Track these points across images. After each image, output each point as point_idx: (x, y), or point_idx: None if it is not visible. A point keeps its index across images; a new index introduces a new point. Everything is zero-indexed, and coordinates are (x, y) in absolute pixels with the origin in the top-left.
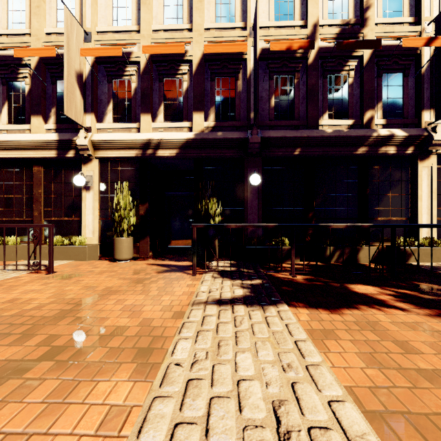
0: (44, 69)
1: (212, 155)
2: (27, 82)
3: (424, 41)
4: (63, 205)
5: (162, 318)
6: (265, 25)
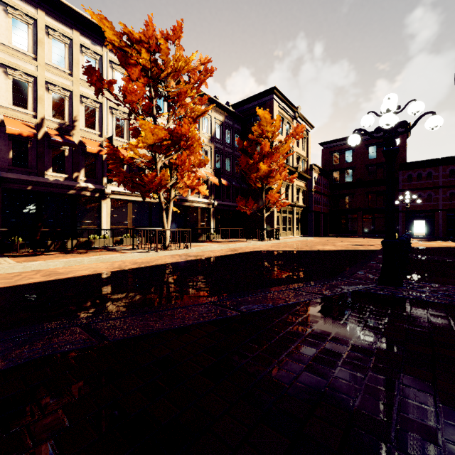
0: None
1: None
2: None
3: (97, 151)
4: None
5: None
6: (5, 106)
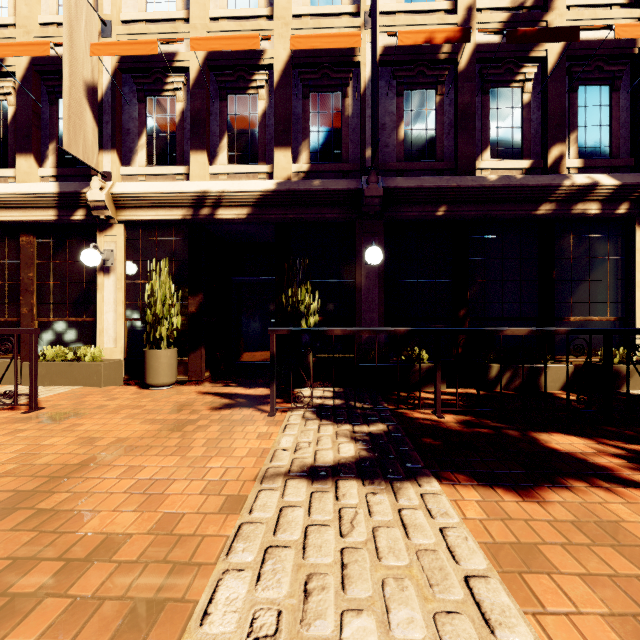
0: (37, 80)
1: (305, 217)
2: (11, 101)
3: None
4: (68, 297)
5: (202, 511)
6: (390, 10)
